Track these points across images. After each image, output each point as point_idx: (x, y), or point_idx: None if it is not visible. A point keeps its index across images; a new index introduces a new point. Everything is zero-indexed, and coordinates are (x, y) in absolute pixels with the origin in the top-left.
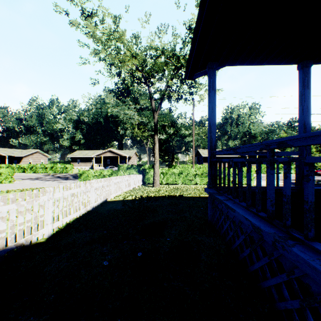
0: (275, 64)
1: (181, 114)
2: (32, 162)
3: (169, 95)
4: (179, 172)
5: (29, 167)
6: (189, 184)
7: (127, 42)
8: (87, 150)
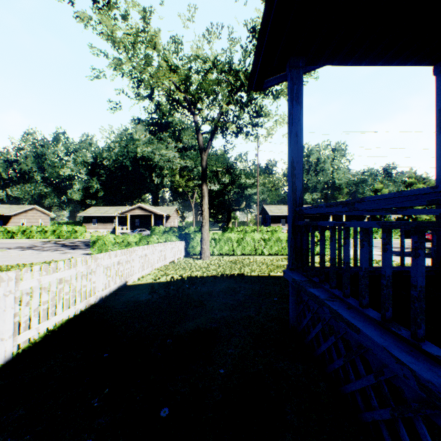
0: (398, 64)
1: (240, 155)
2: (26, 223)
3: (224, 126)
4: (238, 237)
5: (21, 231)
6: (252, 255)
7: (163, 50)
8: (107, 206)
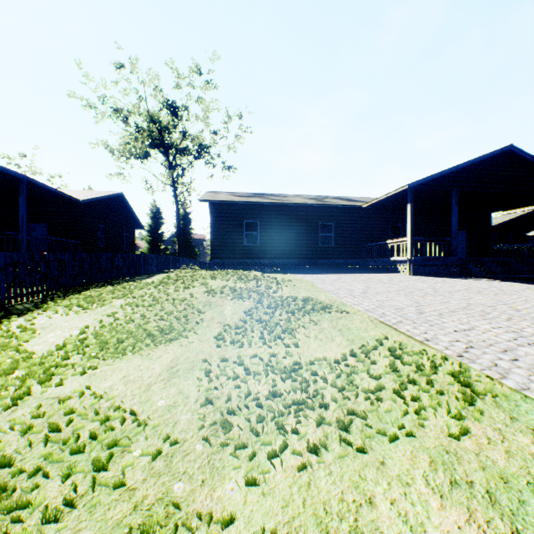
0: None
1: None
2: None
3: None
4: None
5: None
6: None
7: None
8: None
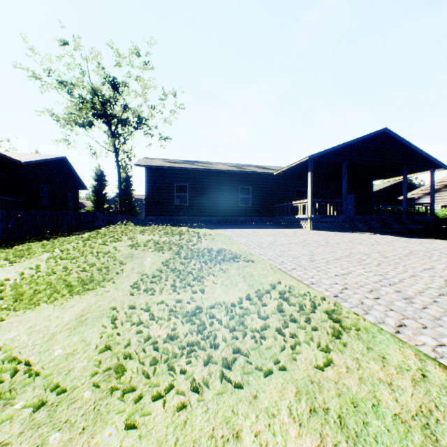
0: None
1: None
2: None
3: None
4: None
5: None
6: None
7: None
8: None
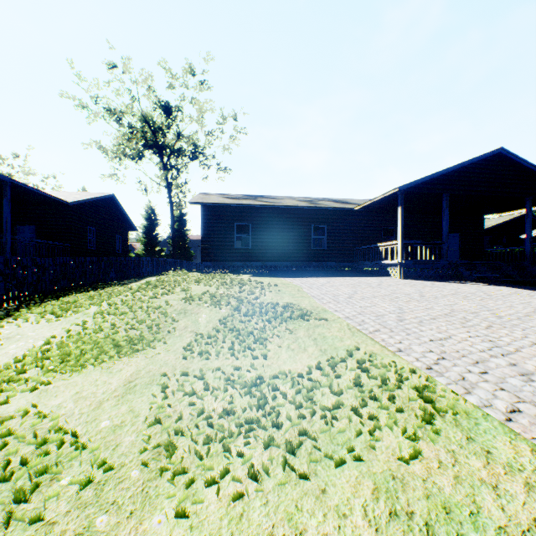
0: None
1: None
2: None
3: None
4: None
5: None
6: None
7: None
8: None
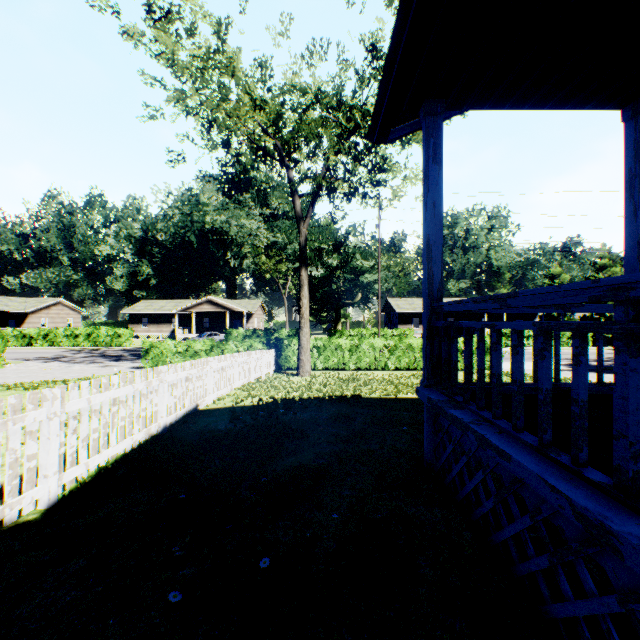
0: (573, 107)
1: (354, 226)
2: (48, 323)
3: (331, 185)
4: (351, 344)
5: (41, 335)
6: (371, 370)
7: (244, 77)
8: (163, 300)
